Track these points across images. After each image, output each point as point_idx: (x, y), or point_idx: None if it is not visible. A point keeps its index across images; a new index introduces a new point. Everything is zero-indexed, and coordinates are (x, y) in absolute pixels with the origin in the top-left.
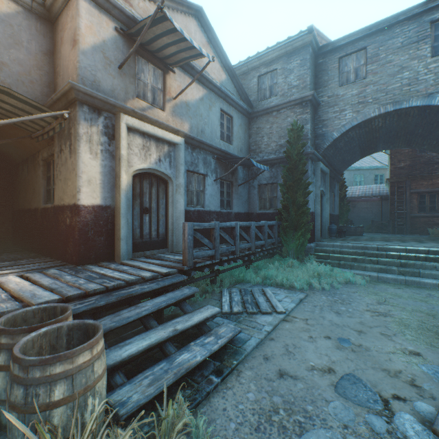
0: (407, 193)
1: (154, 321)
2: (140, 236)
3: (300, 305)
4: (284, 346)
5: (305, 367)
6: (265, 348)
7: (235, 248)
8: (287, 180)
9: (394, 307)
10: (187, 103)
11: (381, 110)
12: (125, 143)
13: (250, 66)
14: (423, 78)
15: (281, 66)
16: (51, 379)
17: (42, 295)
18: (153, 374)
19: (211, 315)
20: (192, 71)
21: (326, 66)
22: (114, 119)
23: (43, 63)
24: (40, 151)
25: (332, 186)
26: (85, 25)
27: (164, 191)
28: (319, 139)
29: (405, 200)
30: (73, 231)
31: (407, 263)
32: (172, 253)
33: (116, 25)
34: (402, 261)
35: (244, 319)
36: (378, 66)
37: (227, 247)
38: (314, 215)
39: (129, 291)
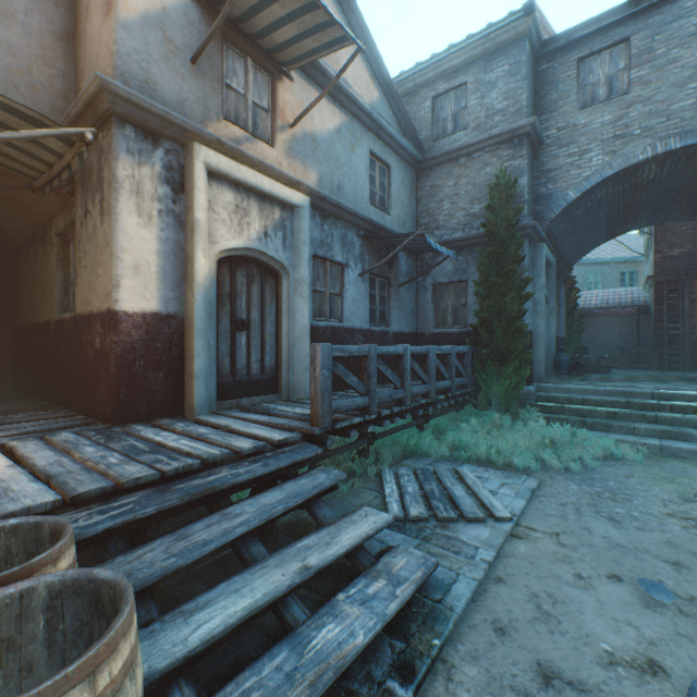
0: (684, 301)
1: (260, 545)
2: (231, 371)
3: (533, 503)
4: (530, 597)
5: (594, 656)
6: (492, 602)
7: (403, 394)
8: (488, 273)
9: None
10: (314, 137)
11: (657, 147)
12: (204, 198)
13: (419, 80)
14: None
15: (474, 78)
16: None
17: (20, 493)
18: (262, 688)
19: (375, 531)
20: (322, 80)
21: (554, 76)
22: (183, 154)
23: (55, 54)
24: (54, 218)
25: (556, 288)
26: None
27: (273, 290)
28: (542, 204)
29: (682, 313)
30: (105, 361)
31: None
32: (288, 402)
33: None
34: None
35: (434, 532)
36: (652, 69)
37: (389, 391)
38: (532, 337)
39: (209, 482)
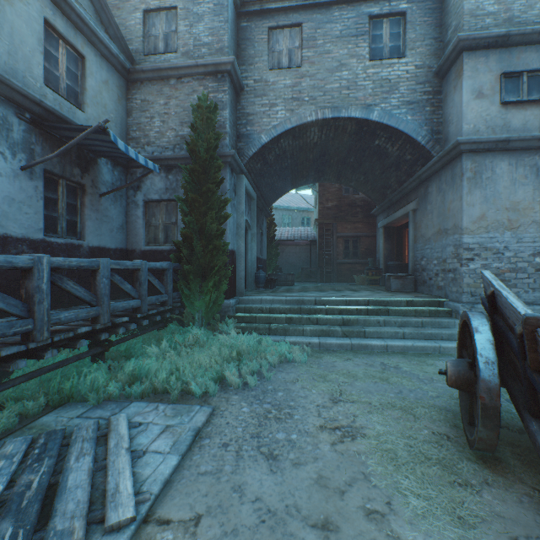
0: (334, 237)
1: None
2: None
3: (191, 454)
4: None
5: None
6: None
7: (33, 325)
8: (192, 192)
9: (357, 406)
10: None
11: (319, 114)
12: None
13: None
14: (362, 84)
15: (184, 5)
16: None
17: None
18: None
19: None
20: None
21: (252, 35)
22: None
23: None
24: None
25: (260, 220)
26: None
27: None
28: (243, 141)
29: (333, 245)
30: None
31: (351, 319)
32: None
33: None
34: (345, 317)
35: None
36: (315, 54)
37: None
38: (236, 256)
39: None
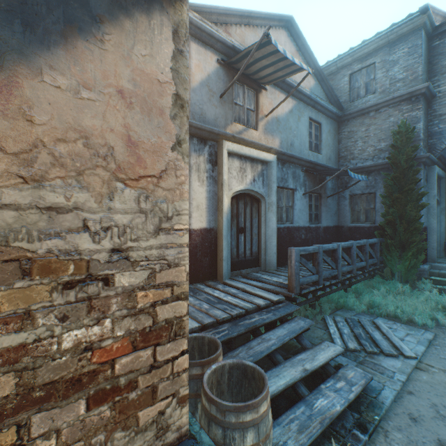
0: None
1: (279, 355)
2: (237, 255)
3: (430, 349)
4: (431, 405)
5: None
6: (406, 404)
7: (337, 272)
8: (392, 190)
9: None
10: (277, 118)
11: None
12: (226, 167)
13: (340, 64)
14: None
15: (381, 59)
16: (243, 426)
17: None
18: (298, 419)
19: (335, 355)
20: (282, 85)
21: (444, 49)
22: (216, 146)
23: None
24: None
25: None
26: (194, 65)
27: (256, 209)
28: (434, 138)
29: None
30: None
31: None
32: (266, 272)
33: (218, 57)
34: None
35: (365, 359)
36: None
37: (329, 271)
38: (426, 230)
39: (253, 322)
